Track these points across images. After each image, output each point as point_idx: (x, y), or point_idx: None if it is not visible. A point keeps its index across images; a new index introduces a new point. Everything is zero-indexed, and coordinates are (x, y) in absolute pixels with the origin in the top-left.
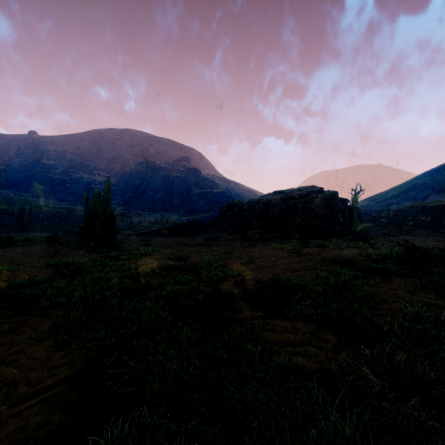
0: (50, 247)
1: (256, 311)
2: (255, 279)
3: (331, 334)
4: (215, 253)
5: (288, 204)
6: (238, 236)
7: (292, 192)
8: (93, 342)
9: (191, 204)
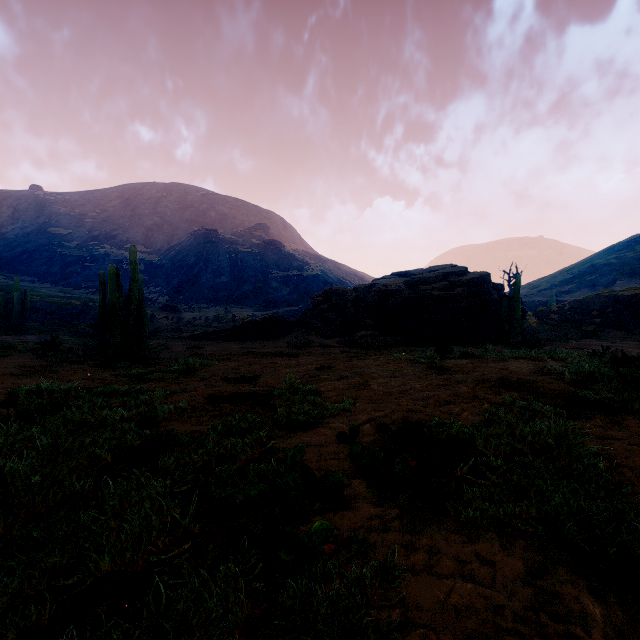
0: (39, 358)
1: (387, 506)
2: (374, 421)
3: (581, 589)
4: (303, 369)
5: (415, 291)
6: (340, 341)
7: (420, 273)
8: None
9: (270, 292)
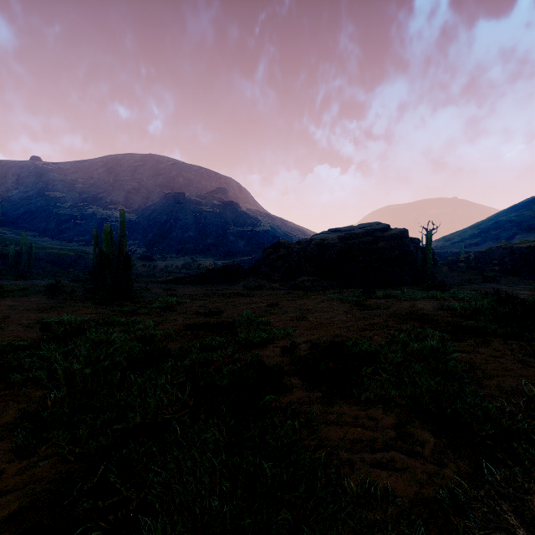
0: (49, 298)
1: (314, 391)
2: (309, 342)
3: (425, 430)
4: (256, 306)
5: (346, 244)
6: (286, 284)
7: (351, 230)
8: (70, 446)
9: (228, 245)
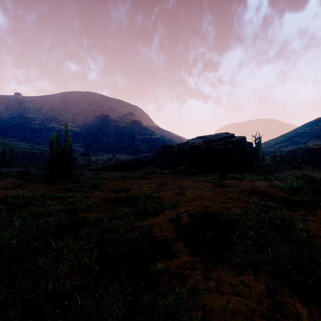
0: (19, 179)
1: (195, 256)
2: (188, 212)
3: (296, 300)
4: (152, 185)
5: (208, 146)
6: (170, 171)
7: (211, 137)
8: None
9: (135, 146)
